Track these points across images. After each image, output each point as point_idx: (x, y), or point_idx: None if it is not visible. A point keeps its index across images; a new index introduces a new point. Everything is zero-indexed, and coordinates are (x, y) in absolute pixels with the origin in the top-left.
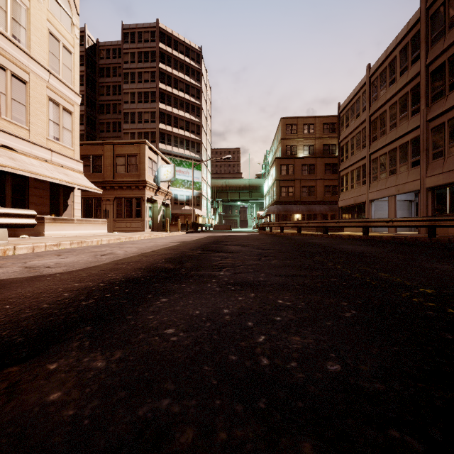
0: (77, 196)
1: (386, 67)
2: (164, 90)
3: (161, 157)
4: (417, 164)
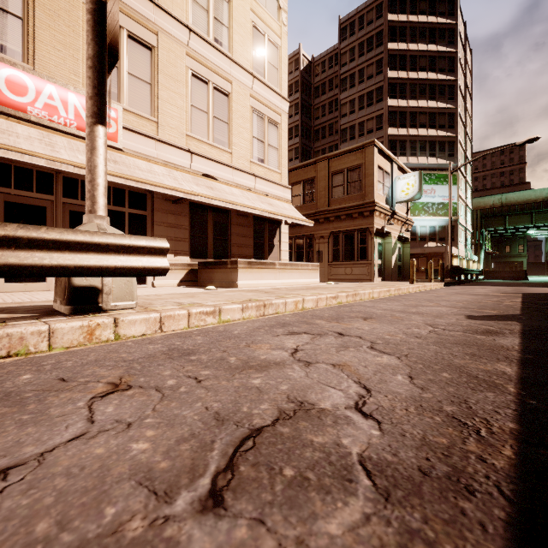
0: (284, 233)
1: None
2: (394, 79)
3: (396, 166)
4: None
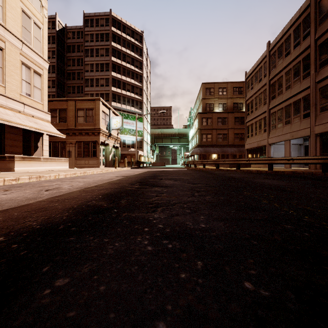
0: (46, 140)
1: (283, 43)
2: (115, 62)
3: (112, 111)
4: (307, 116)
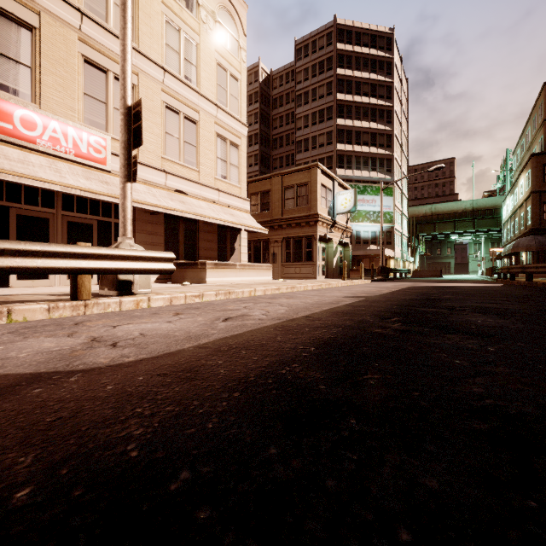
0: (244, 238)
1: None
2: (342, 101)
3: (337, 183)
4: None
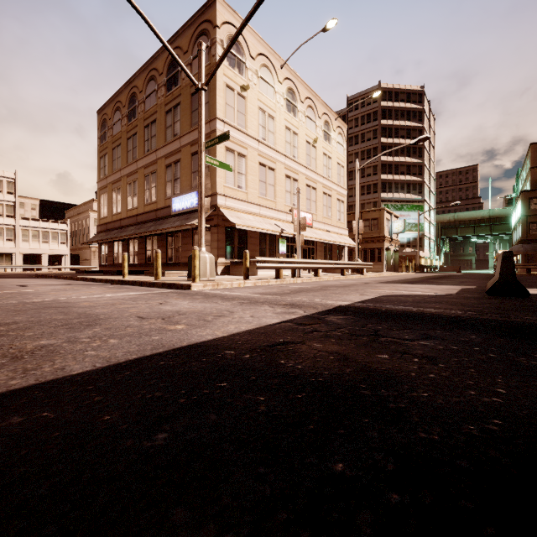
0: (346, 250)
1: None
2: (385, 143)
3: (392, 215)
4: None
